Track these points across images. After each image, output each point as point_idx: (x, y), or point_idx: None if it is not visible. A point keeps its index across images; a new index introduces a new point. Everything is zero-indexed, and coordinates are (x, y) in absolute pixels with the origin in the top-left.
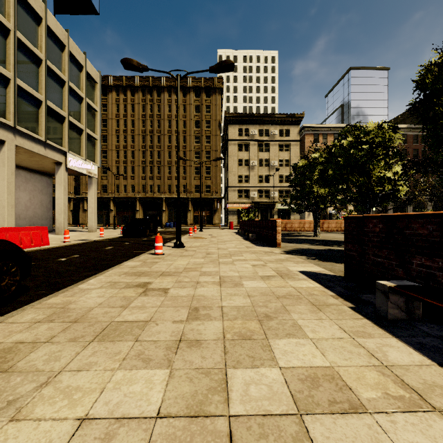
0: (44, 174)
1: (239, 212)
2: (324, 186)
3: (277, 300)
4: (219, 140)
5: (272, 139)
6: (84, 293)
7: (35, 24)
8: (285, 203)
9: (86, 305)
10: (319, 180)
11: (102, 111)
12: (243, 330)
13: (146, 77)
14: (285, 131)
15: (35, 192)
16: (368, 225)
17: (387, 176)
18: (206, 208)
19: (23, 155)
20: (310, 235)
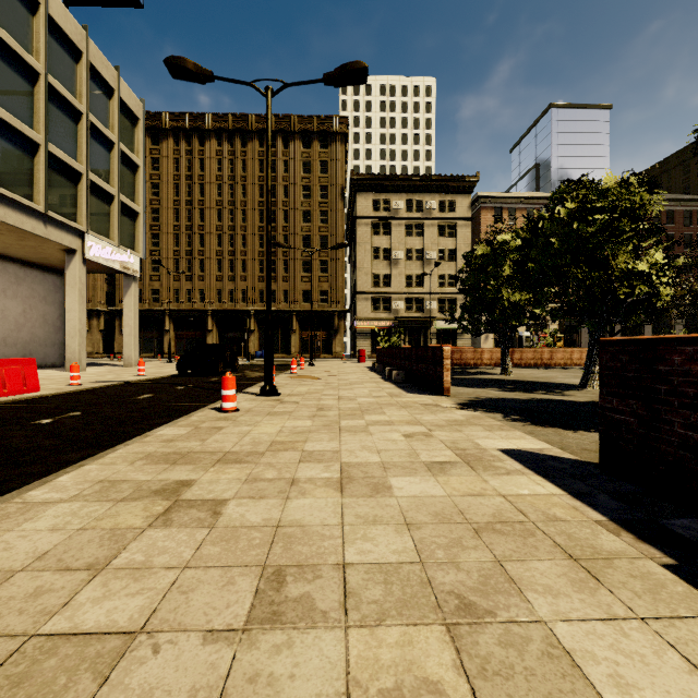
0: (50, 269)
1: (374, 335)
2: (524, 288)
3: (477, 541)
4: (342, 217)
5: (427, 216)
6: (26, 516)
7: (27, 12)
8: (453, 318)
9: (1, 562)
10: (515, 277)
11: (152, 170)
12: (407, 680)
13: (223, 114)
14: (448, 204)
15: (34, 301)
16: (669, 358)
17: (640, 268)
18: (321, 327)
19: (8, 236)
20: (494, 372)
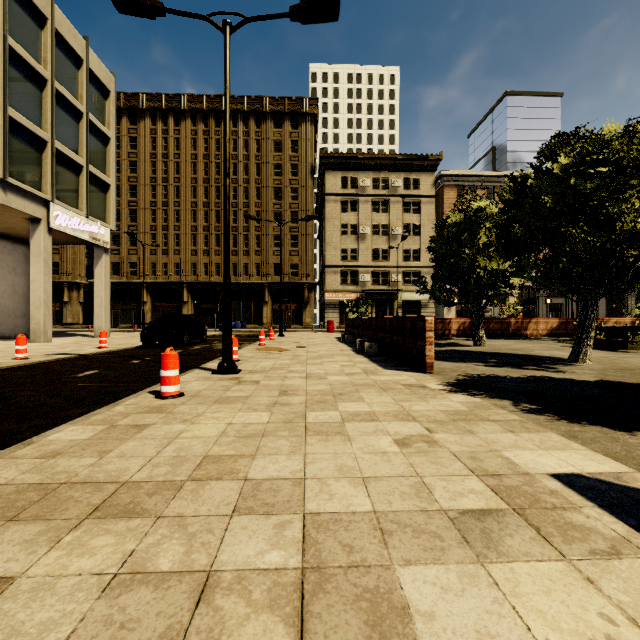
0: (20, 240)
1: (342, 306)
2: (508, 254)
3: None
4: (312, 194)
5: (393, 193)
6: None
7: None
8: (424, 288)
9: None
10: (498, 242)
11: (130, 149)
12: None
13: (198, 95)
14: (413, 182)
15: (2, 271)
16: None
17: None
18: (292, 299)
19: None
20: (465, 344)
